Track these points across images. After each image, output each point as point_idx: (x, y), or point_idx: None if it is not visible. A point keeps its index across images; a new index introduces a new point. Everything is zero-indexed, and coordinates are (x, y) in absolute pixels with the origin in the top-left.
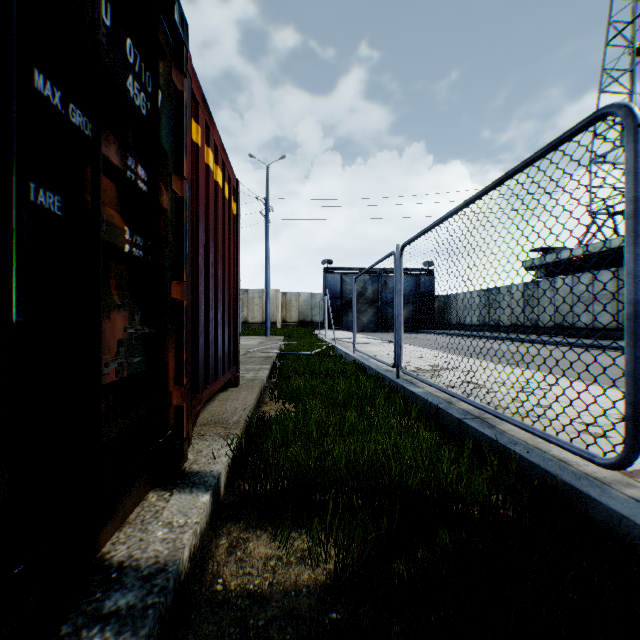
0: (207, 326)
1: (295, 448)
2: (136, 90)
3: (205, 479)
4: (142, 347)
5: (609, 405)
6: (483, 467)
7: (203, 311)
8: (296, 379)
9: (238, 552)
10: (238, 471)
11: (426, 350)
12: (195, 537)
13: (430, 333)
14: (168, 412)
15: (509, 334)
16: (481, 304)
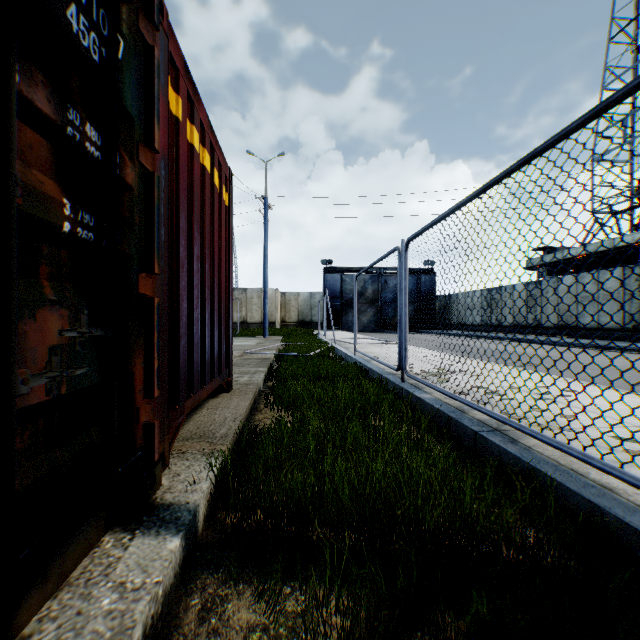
0: (191, 327)
1: (289, 470)
2: (83, 26)
3: (178, 514)
4: (93, 354)
5: (638, 414)
6: (512, 495)
7: (185, 310)
8: (293, 383)
9: (212, 618)
10: (221, 499)
11: (429, 351)
12: (155, 603)
13: (431, 333)
14: (134, 431)
15: (511, 334)
16: (483, 304)
